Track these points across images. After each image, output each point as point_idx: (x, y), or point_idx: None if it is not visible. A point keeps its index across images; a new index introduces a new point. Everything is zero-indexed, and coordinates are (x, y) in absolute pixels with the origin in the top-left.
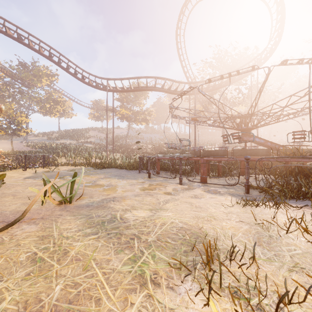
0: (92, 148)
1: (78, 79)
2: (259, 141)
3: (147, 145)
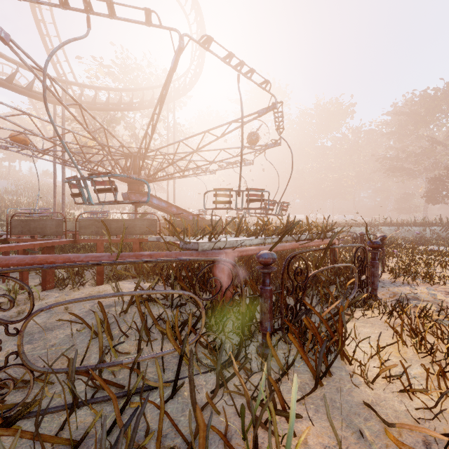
0: None
1: None
2: (158, 204)
3: None
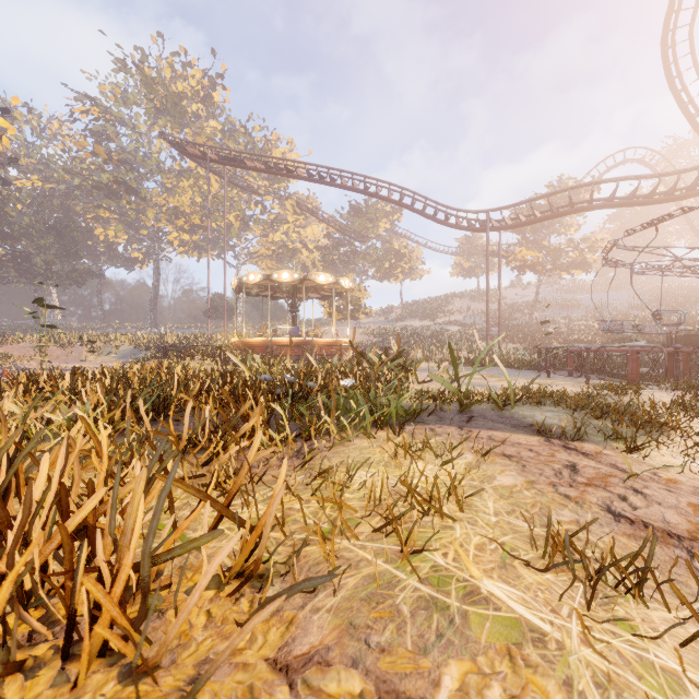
0: (460, 335)
1: (439, 222)
2: None
3: (589, 322)
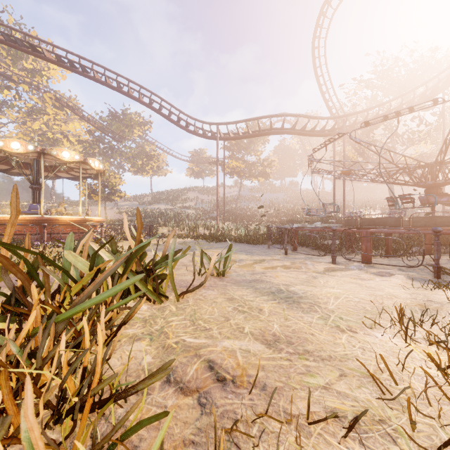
0: (194, 216)
1: (181, 127)
2: None
3: (267, 209)
